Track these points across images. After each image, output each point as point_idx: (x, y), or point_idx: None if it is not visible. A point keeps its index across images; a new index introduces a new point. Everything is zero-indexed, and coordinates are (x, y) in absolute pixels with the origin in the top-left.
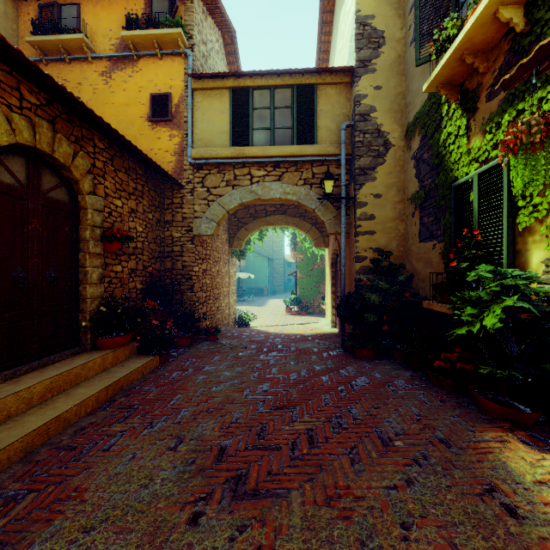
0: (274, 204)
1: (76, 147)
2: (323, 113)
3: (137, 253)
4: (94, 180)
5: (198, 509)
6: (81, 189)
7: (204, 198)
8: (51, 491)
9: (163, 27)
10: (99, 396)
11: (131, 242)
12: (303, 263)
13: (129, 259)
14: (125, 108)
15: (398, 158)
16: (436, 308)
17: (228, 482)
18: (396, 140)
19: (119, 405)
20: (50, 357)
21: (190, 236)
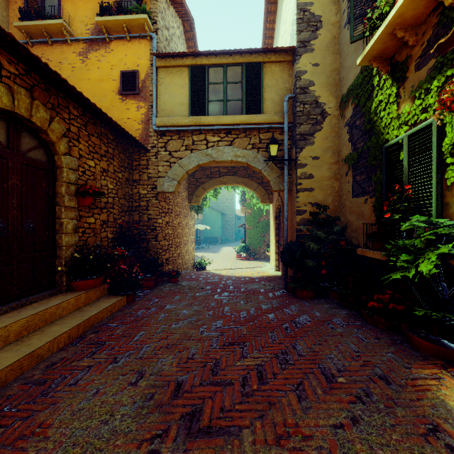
0: (226, 166)
1: (52, 113)
2: (268, 87)
3: (108, 207)
4: (70, 142)
5: (154, 447)
6: (57, 150)
7: (166, 161)
8: (17, 427)
9: (131, 14)
10: (71, 333)
11: (102, 197)
12: (251, 216)
13: (101, 212)
14: (99, 83)
15: (333, 125)
16: (369, 255)
17: (183, 418)
18: (332, 110)
19: (89, 341)
20: (28, 298)
21: (154, 193)
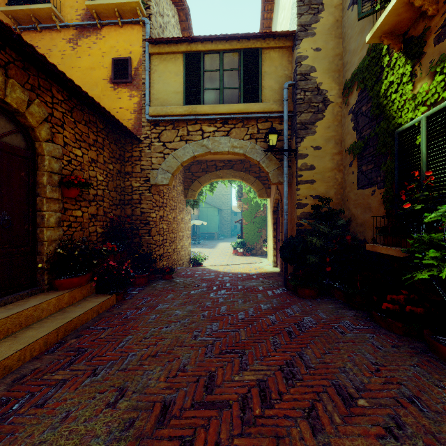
0: (223, 160)
1: (31, 95)
2: (267, 75)
3: (97, 199)
4: (53, 128)
5: None
6: (37, 136)
7: (160, 152)
8: None
9: None
10: (48, 338)
11: (89, 189)
12: (248, 212)
13: (89, 205)
14: (89, 71)
15: (336, 114)
16: (381, 251)
17: None
18: (334, 97)
19: (68, 347)
20: (2, 299)
21: (148, 186)
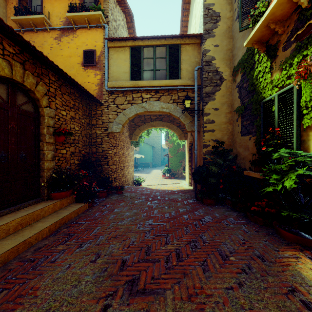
0: (155, 114)
1: (37, 79)
2: (184, 61)
3: (75, 142)
4: (49, 99)
5: (108, 302)
6: (41, 104)
7: (114, 111)
8: (17, 290)
9: (91, 11)
10: (50, 228)
11: (71, 136)
12: (172, 149)
13: (70, 146)
14: (68, 58)
15: (228, 87)
16: (252, 175)
17: (126, 284)
18: (227, 76)
19: (63, 233)
20: (22, 204)
21: (106, 133)
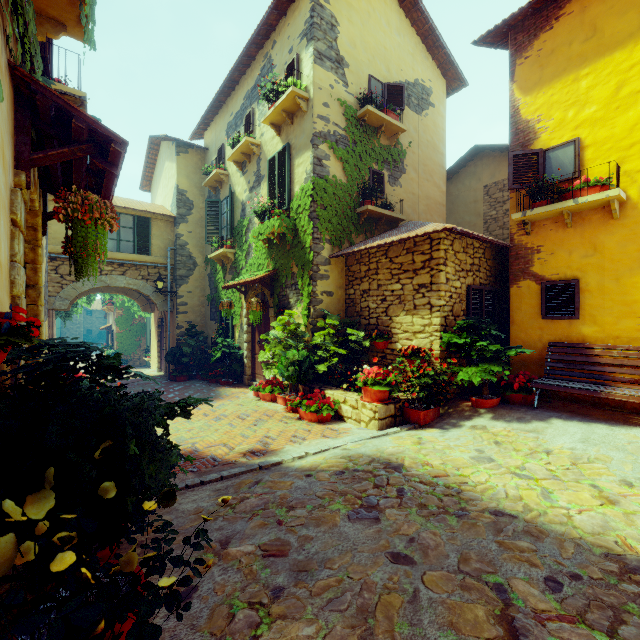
0: None
1: None
2: (156, 236)
3: None
4: None
5: None
6: None
7: (58, 282)
8: None
9: None
10: None
11: None
12: (123, 318)
13: None
14: None
15: (201, 272)
16: (212, 352)
17: None
18: (200, 262)
19: None
20: None
21: None
